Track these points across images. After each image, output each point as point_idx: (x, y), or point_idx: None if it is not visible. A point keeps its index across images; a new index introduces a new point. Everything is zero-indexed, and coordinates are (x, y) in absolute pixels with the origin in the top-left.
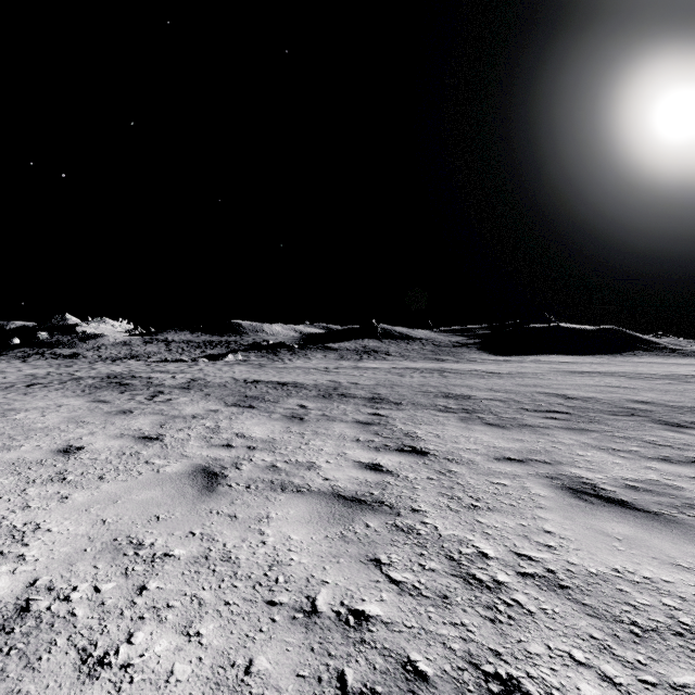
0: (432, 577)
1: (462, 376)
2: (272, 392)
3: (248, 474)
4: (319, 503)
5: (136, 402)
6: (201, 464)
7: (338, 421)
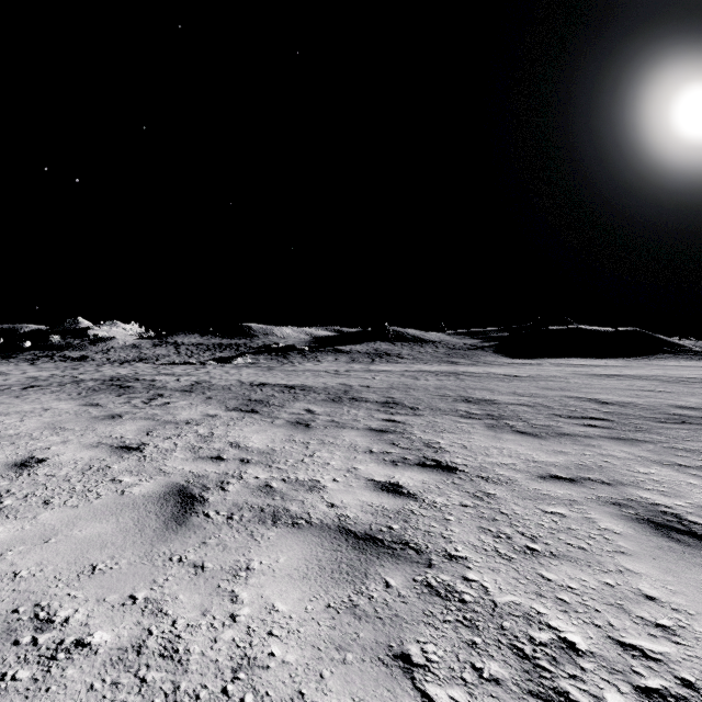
0: (499, 698)
1: (480, 379)
2: (278, 395)
3: (233, 497)
4: (321, 543)
5: (130, 405)
6: (179, 482)
7: (348, 428)
